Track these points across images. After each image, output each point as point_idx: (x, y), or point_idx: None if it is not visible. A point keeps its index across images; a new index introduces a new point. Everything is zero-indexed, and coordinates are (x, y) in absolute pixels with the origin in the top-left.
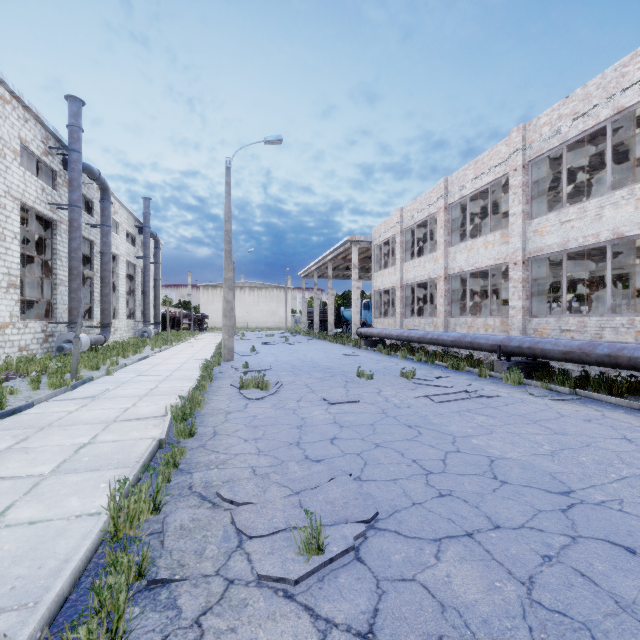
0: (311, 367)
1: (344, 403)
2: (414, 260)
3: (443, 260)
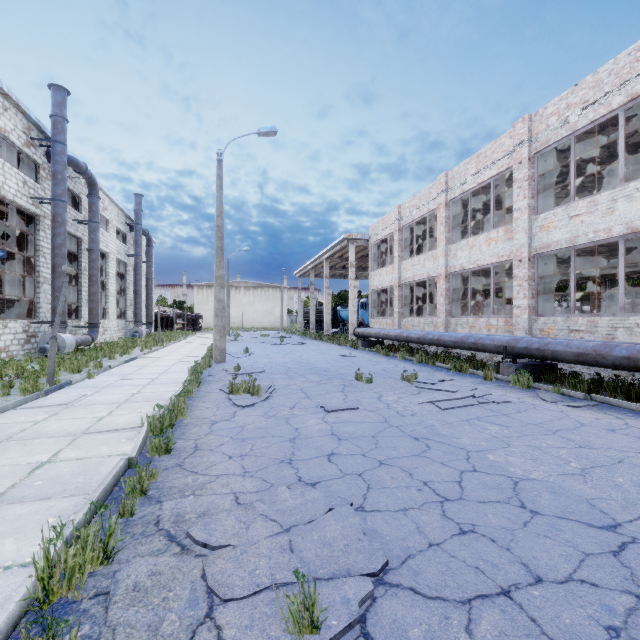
0: (307, 369)
1: (342, 410)
2: (413, 258)
3: (443, 258)
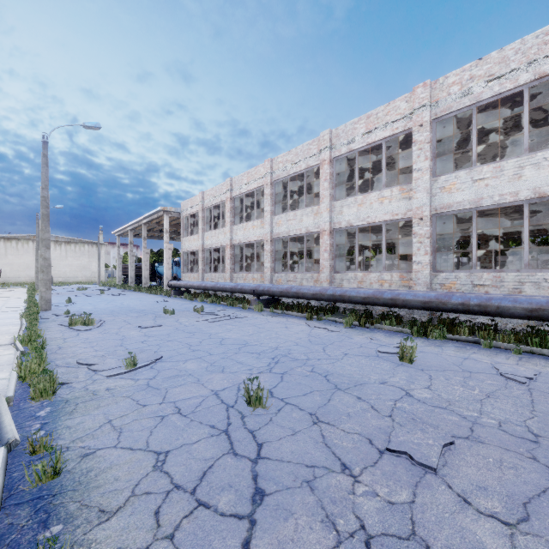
0: (128, 310)
1: (152, 327)
2: (212, 231)
3: (229, 234)
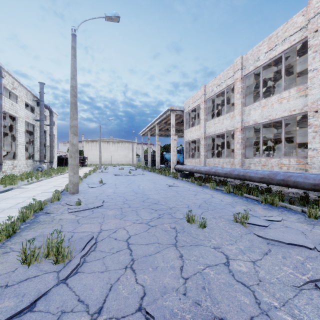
0: (140, 201)
1: None
2: (214, 119)
3: (239, 116)
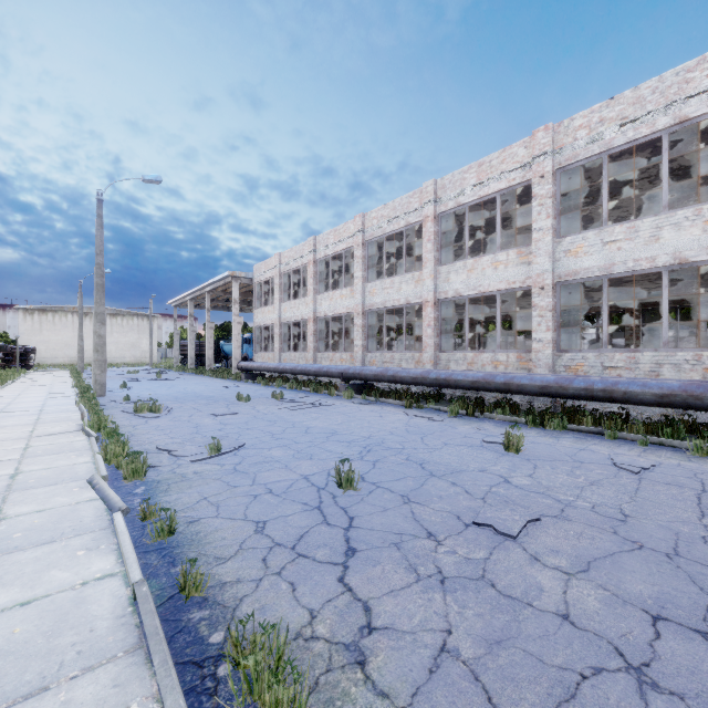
0: (194, 397)
1: (227, 415)
2: (291, 302)
3: (313, 305)
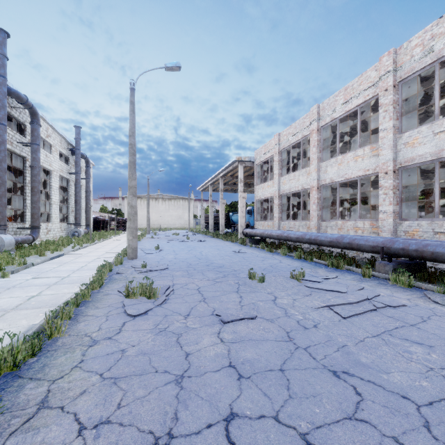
0: (205, 265)
1: (239, 320)
2: (289, 174)
3: (316, 173)
